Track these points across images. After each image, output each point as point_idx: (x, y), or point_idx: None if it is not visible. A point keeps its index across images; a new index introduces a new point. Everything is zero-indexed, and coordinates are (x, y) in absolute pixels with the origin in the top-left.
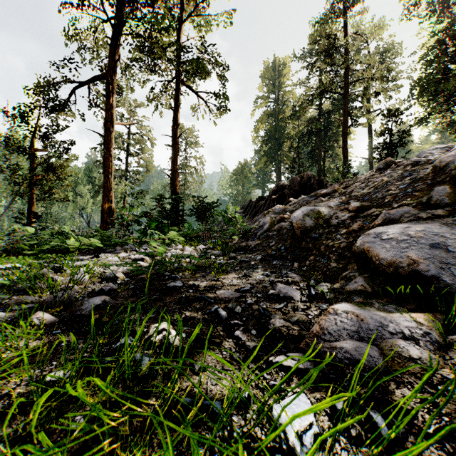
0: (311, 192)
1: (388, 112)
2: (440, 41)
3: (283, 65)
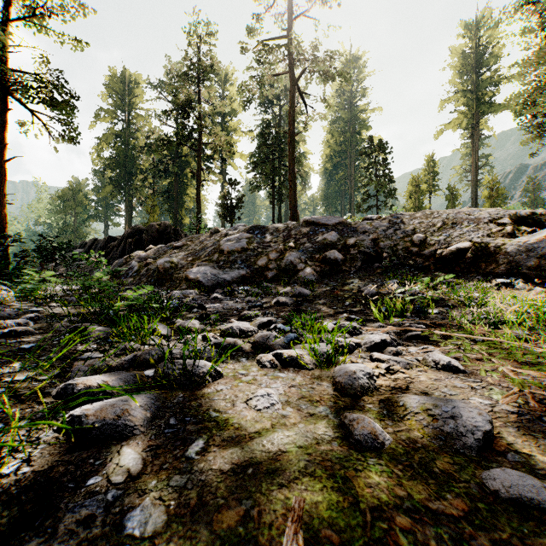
0: (168, 240)
1: (229, 180)
2: (264, 134)
3: (135, 83)
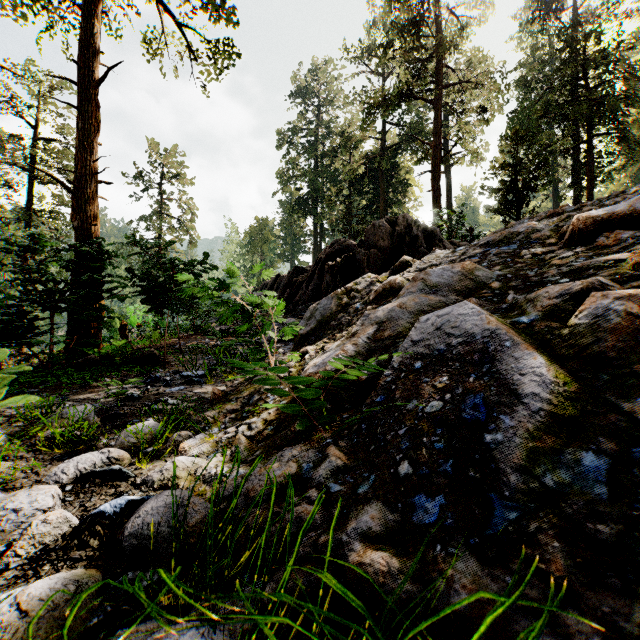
0: (414, 254)
1: (517, 129)
2: (567, 43)
3: (325, 71)
